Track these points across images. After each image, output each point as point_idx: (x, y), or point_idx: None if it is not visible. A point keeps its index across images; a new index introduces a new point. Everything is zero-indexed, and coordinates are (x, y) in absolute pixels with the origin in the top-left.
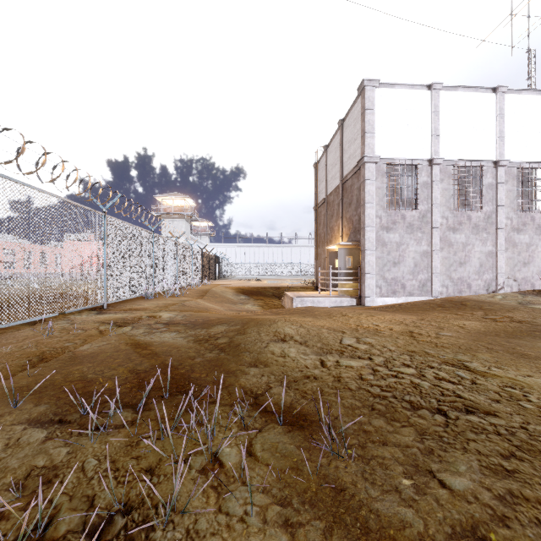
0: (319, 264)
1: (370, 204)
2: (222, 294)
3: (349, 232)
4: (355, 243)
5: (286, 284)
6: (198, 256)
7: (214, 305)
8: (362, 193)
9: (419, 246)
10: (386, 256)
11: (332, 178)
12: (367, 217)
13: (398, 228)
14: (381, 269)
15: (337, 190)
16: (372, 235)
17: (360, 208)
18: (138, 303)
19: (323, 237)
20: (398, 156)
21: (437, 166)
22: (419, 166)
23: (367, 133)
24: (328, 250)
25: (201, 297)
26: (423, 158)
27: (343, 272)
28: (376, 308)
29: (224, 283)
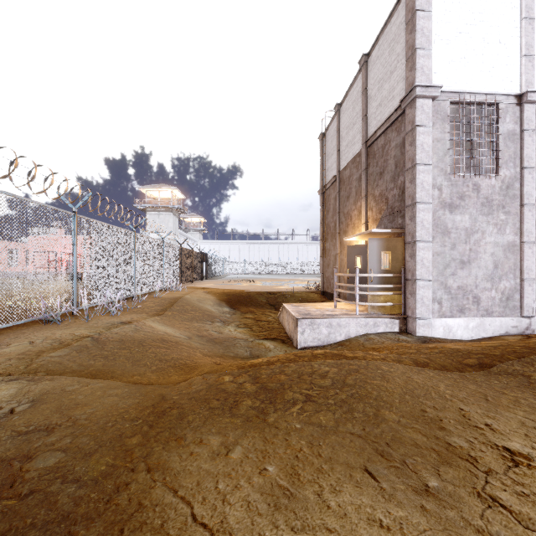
0: (326, 262)
1: (424, 165)
2: (198, 304)
3: (380, 216)
4: (396, 231)
5: (285, 287)
6: (174, 253)
7: (172, 328)
8: (409, 150)
9: (502, 235)
10: (449, 251)
11: (348, 145)
12: (419, 187)
13: (468, 206)
14: (441, 272)
15: (357, 159)
16: (427, 216)
17: (403, 175)
18: (10, 337)
19: (333, 228)
20: (468, 89)
21: (531, 106)
22: (502, 106)
23: (419, 50)
24: (341, 244)
25: (162, 311)
26: (509, 92)
27: (376, 277)
28: (483, 360)
29: (208, 286)
